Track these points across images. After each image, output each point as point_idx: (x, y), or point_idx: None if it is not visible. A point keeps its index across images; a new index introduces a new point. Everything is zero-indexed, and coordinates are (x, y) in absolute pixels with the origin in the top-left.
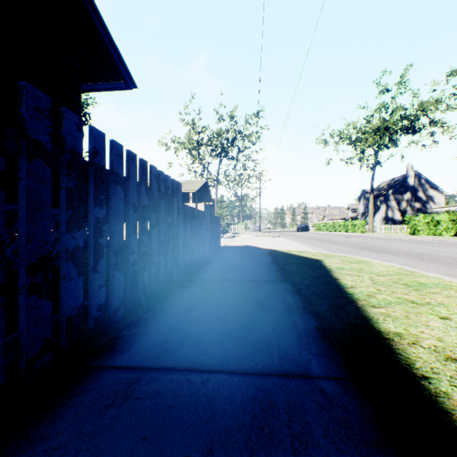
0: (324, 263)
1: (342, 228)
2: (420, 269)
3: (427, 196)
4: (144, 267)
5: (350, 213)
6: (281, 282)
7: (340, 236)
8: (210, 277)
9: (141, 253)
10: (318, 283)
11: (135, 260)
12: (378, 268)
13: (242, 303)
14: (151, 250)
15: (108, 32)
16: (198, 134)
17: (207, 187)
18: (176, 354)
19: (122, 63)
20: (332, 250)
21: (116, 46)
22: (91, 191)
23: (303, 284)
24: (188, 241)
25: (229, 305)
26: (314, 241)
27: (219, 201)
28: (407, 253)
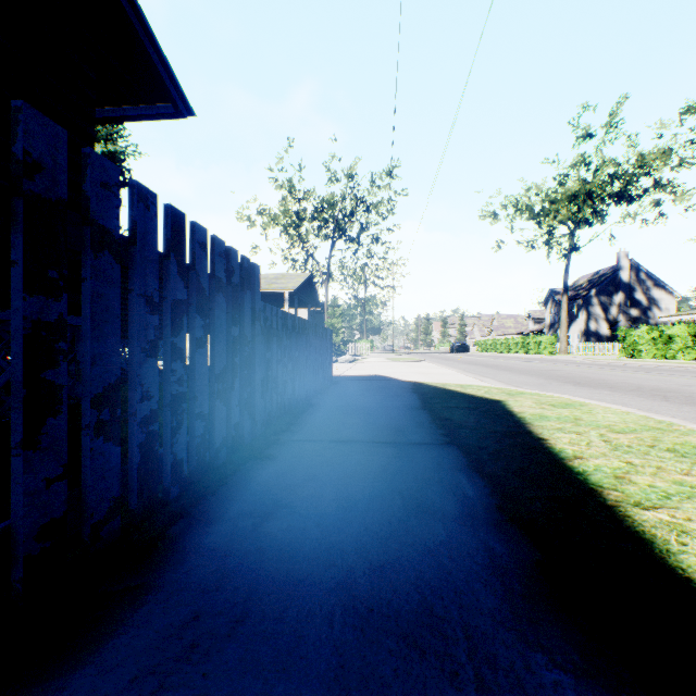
0: (510, 408)
1: (520, 348)
2: (673, 417)
3: (649, 298)
4: (176, 425)
5: (532, 325)
6: (443, 446)
7: (518, 360)
8: (312, 435)
9: (167, 398)
10: (511, 449)
11: (152, 414)
12: (607, 417)
13: (373, 496)
14: (192, 391)
15: (143, 16)
16: (299, 202)
17: (312, 284)
18: (210, 669)
19: (168, 71)
20: (513, 384)
21: (156, 40)
22: (16, 257)
23: (485, 451)
24: (273, 370)
25: (347, 502)
26: (481, 368)
27: (331, 306)
28: (637, 389)
